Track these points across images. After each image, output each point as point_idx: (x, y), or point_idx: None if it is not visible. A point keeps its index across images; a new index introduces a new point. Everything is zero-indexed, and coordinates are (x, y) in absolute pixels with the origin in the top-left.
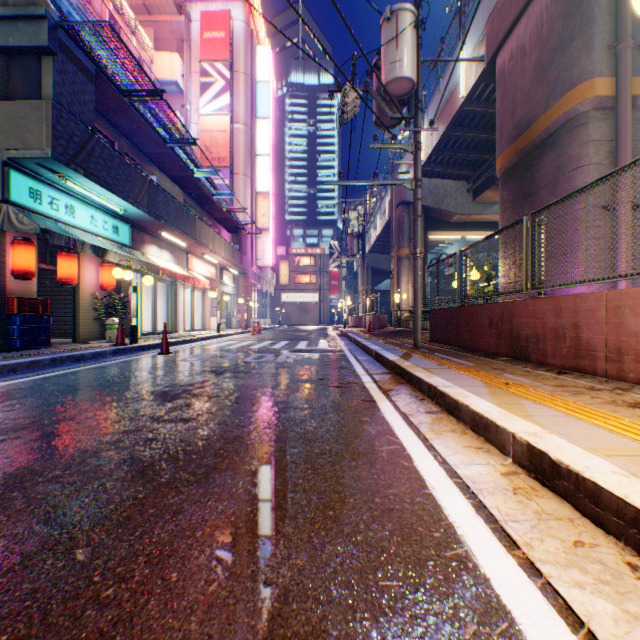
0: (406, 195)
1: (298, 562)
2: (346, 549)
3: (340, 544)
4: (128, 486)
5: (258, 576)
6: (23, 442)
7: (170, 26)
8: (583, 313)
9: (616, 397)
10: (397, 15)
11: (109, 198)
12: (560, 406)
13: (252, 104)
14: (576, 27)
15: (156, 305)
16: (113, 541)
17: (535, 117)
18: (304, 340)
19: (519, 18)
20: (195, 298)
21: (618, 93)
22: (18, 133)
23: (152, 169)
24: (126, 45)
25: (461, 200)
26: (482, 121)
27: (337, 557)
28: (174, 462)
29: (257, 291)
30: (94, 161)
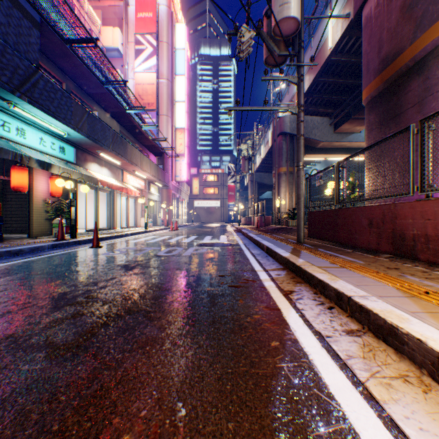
0: (284, 128)
1: None
2: None
3: None
4: None
5: None
6: None
7: (114, 9)
8: None
9: None
10: None
11: (53, 123)
12: None
13: (172, 65)
14: None
15: (98, 208)
16: None
17: (402, 49)
18: (209, 235)
19: None
20: (130, 204)
21: None
22: None
23: (94, 106)
24: None
25: (325, 131)
26: (343, 69)
27: None
28: None
29: (176, 199)
30: (38, 91)
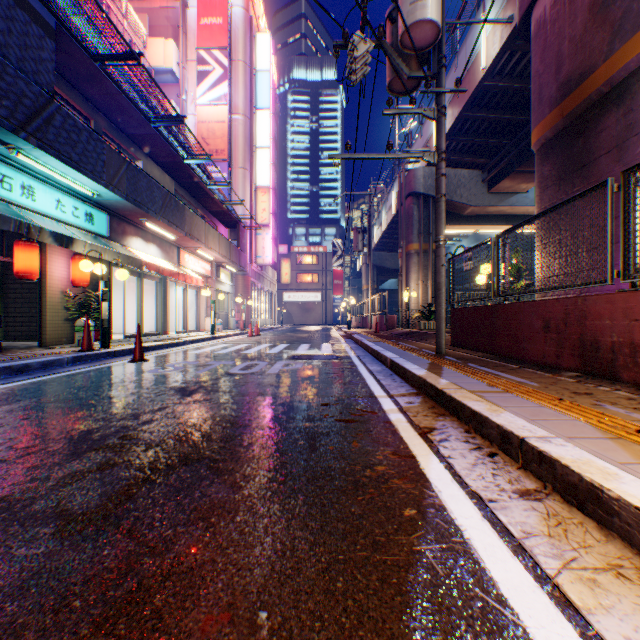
0: (416, 185)
1: None
2: None
3: None
4: None
5: None
6: None
7: (166, 12)
8: None
9: None
10: None
11: (76, 178)
12: None
13: (252, 94)
14: None
15: (142, 304)
16: None
17: (592, 68)
18: (305, 343)
19: None
20: (189, 297)
21: None
22: None
23: (136, 153)
24: None
25: (475, 191)
26: (503, 99)
27: None
28: None
29: (257, 290)
30: (53, 131)
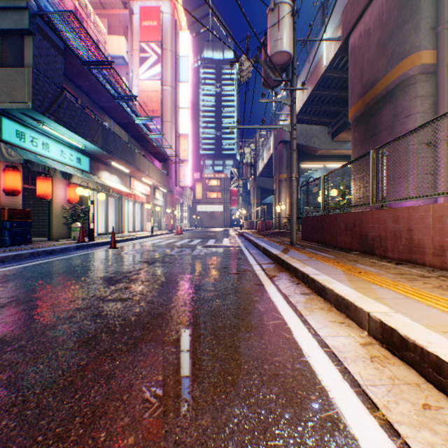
0: (285, 136)
1: (203, 423)
2: (241, 411)
3: (237, 406)
4: (75, 354)
5: (170, 436)
6: (0, 317)
7: (118, 17)
8: (415, 220)
9: (442, 283)
10: (279, 6)
11: (74, 138)
12: (401, 290)
13: (176, 72)
14: (407, 14)
15: (108, 214)
16: (57, 403)
17: (377, 79)
18: (212, 238)
19: (366, 9)
20: (136, 209)
21: (438, 61)
22: (8, 91)
23: (105, 117)
24: (85, 28)
25: (323, 139)
26: (338, 83)
27: (234, 418)
28: (112, 334)
29: (180, 204)
30: (62, 111)
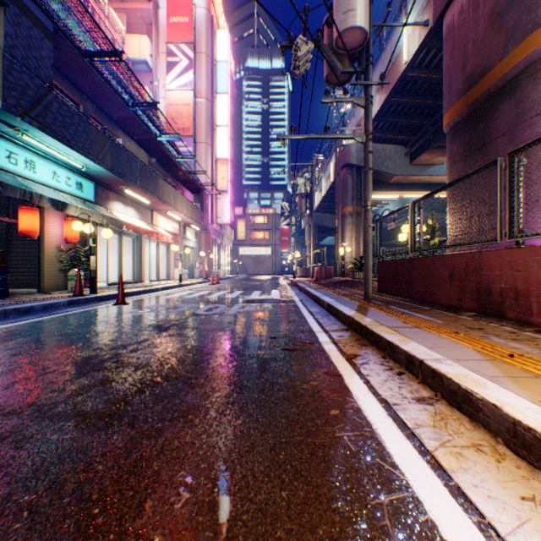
0: (350, 158)
1: None
2: None
3: None
4: None
5: None
6: None
7: (141, 13)
8: None
9: None
10: None
11: (69, 154)
12: None
13: (213, 81)
14: None
15: (122, 257)
16: None
17: (490, 66)
18: (257, 289)
19: None
20: (161, 251)
21: None
22: None
23: (117, 132)
24: None
25: (399, 163)
26: (422, 87)
27: None
28: None
29: (217, 245)
30: (51, 116)
